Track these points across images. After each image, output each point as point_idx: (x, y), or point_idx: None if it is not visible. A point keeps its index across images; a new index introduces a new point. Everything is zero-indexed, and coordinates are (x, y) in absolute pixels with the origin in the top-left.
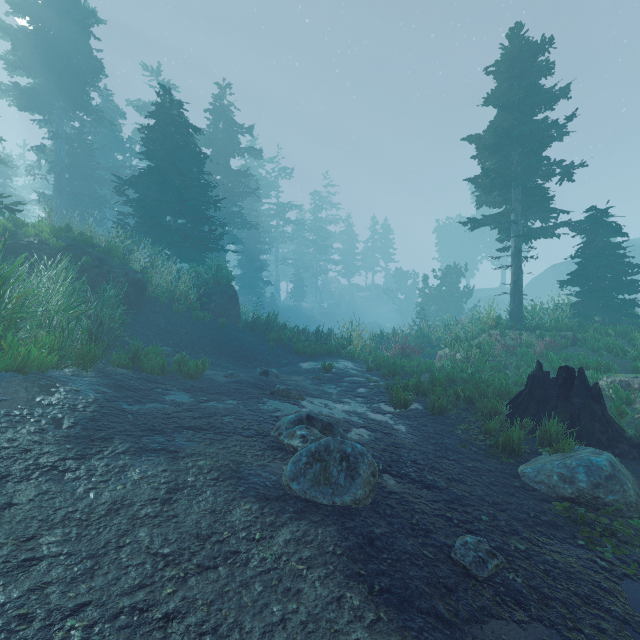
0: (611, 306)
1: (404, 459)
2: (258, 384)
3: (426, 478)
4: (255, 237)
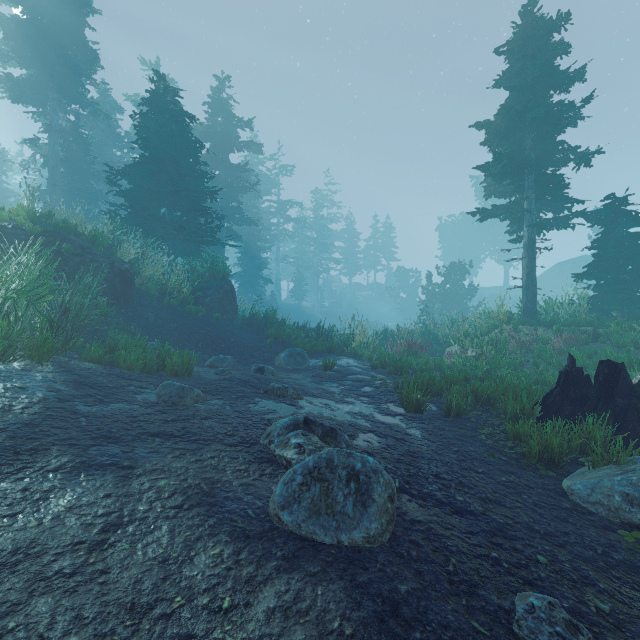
0: (632, 300)
1: (424, 473)
2: (251, 382)
3: (455, 499)
4: (255, 234)
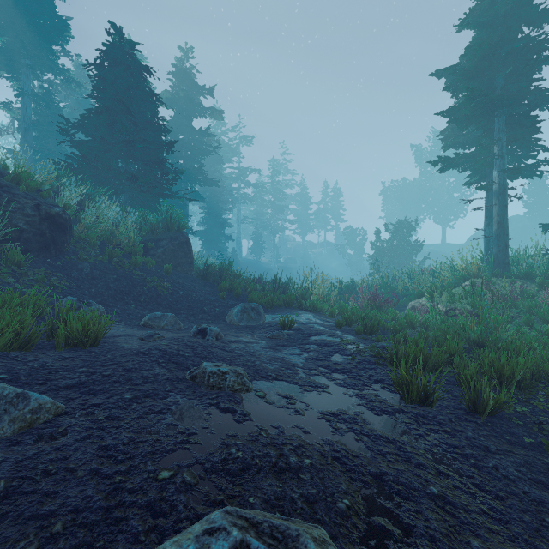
0: None
1: None
2: (180, 355)
3: None
4: (217, 196)
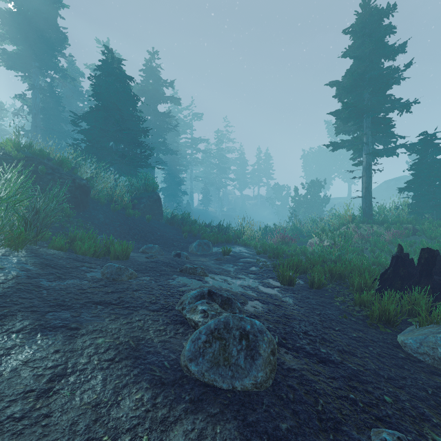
0: (439, 206)
1: (296, 331)
2: (171, 263)
3: (320, 351)
4: (175, 161)
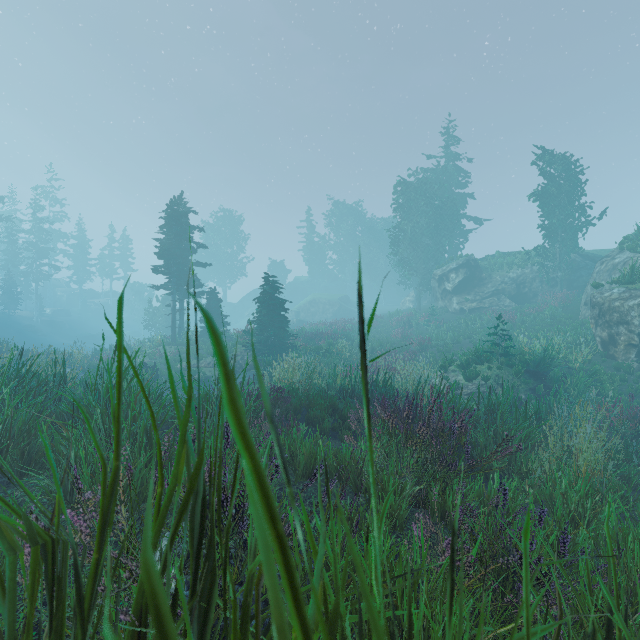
0: None
1: None
2: None
3: None
4: None
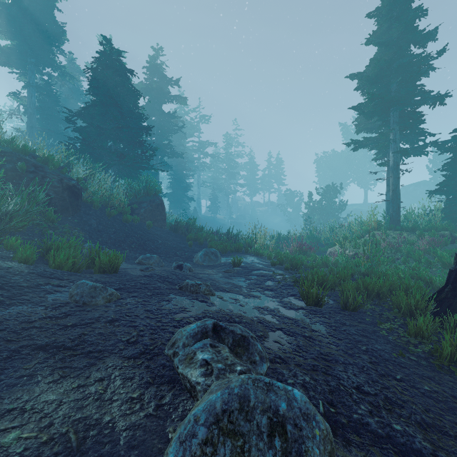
0: None
1: (345, 385)
2: (169, 278)
3: (392, 429)
4: (182, 165)
